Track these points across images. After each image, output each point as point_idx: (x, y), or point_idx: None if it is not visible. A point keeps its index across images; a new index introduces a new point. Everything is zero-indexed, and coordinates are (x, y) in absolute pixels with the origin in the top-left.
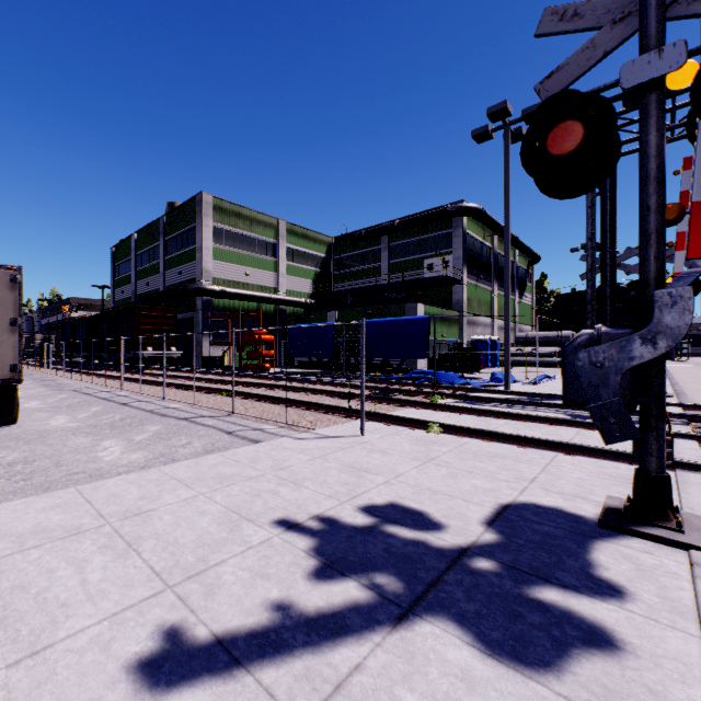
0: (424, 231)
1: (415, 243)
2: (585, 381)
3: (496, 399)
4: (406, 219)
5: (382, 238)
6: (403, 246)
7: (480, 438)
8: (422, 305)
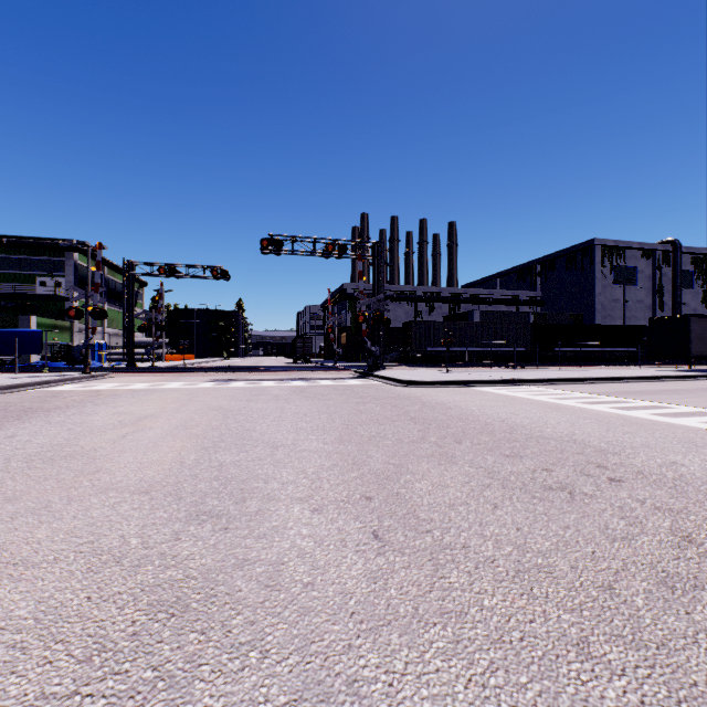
0: (37, 253)
1: (27, 261)
2: (75, 353)
3: (78, 368)
4: (18, 240)
5: None
6: (13, 261)
7: (62, 373)
8: (36, 317)
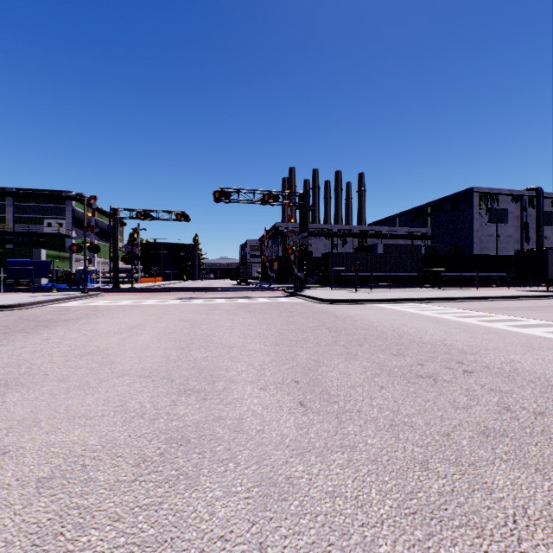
0: (45, 202)
1: (38, 207)
2: (77, 277)
3: (77, 289)
4: (31, 192)
5: (8, 197)
6: (27, 207)
7: (67, 292)
8: (45, 250)
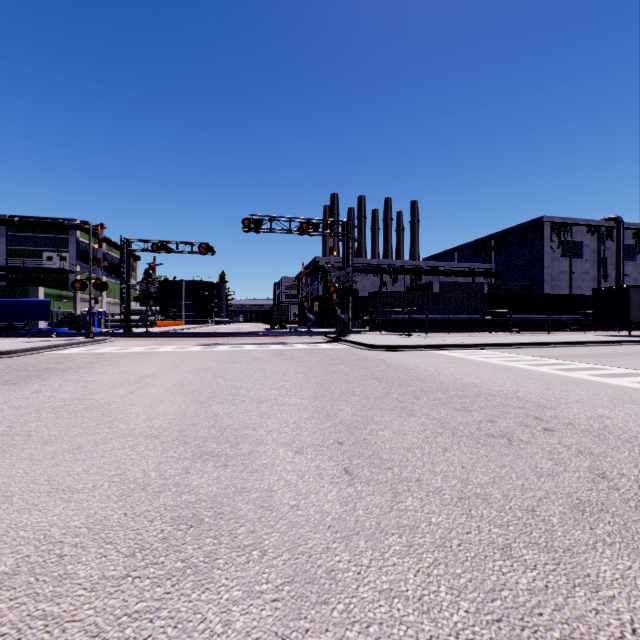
0: (44, 231)
1: (36, 238)
2: (80, 320)
3: (81, 333)
4: (27, 220)
5: (0, 226)
6: (23, 238)
7: (68, 337)
8: (43, 288)
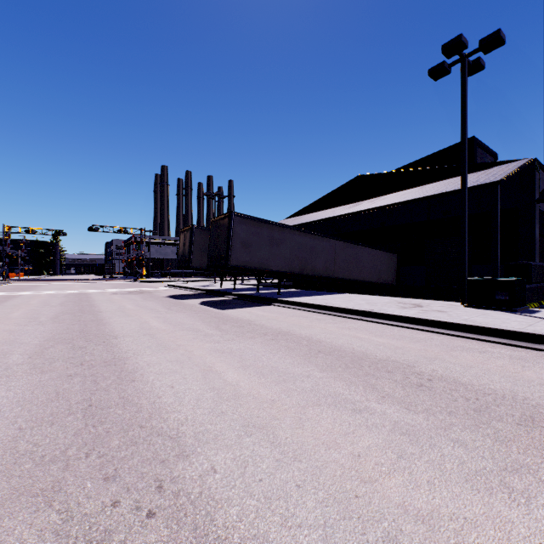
0: None
1: None
2: None
3: None
4: None
5: None
6: None
7: None
8: None
